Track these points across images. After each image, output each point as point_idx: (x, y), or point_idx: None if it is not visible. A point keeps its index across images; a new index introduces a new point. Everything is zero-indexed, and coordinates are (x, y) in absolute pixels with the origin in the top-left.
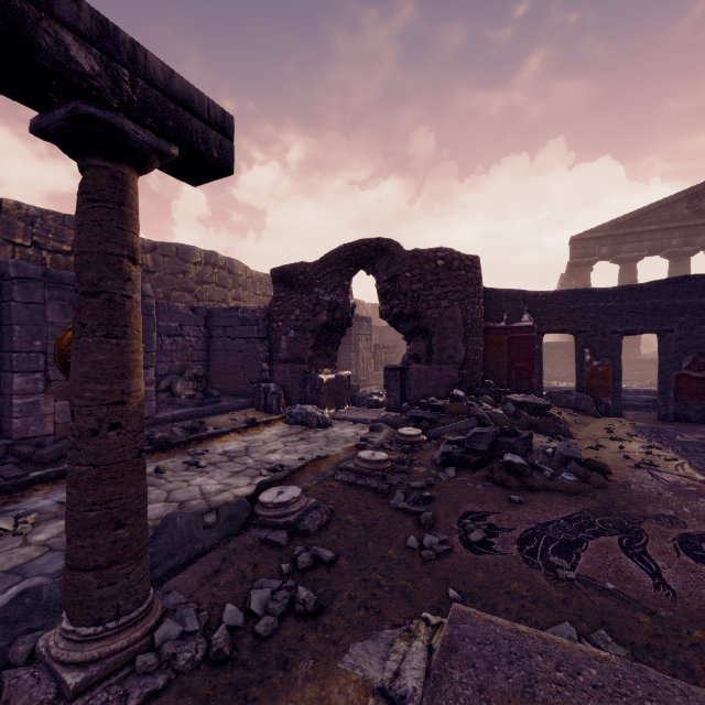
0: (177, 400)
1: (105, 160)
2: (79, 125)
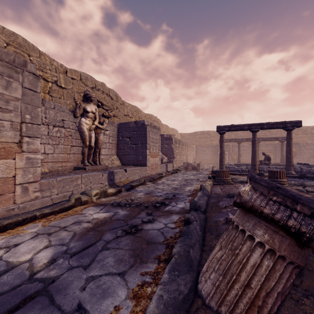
0: (310, 162)
1: (282, 142)
2: (280, 141)
